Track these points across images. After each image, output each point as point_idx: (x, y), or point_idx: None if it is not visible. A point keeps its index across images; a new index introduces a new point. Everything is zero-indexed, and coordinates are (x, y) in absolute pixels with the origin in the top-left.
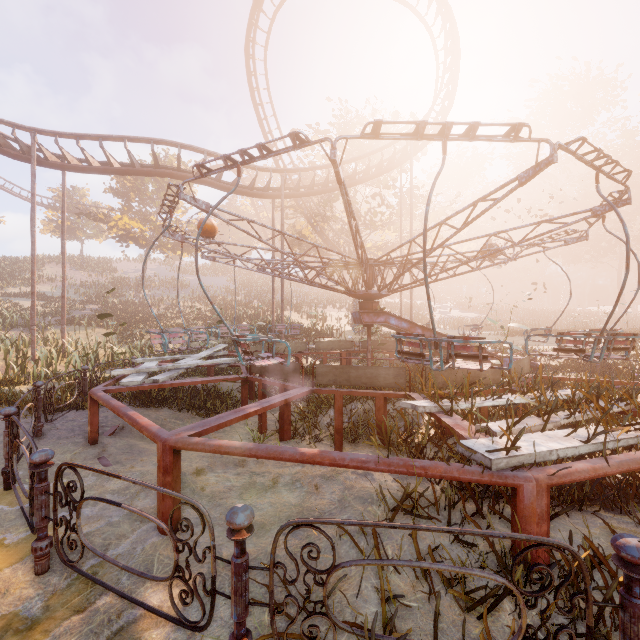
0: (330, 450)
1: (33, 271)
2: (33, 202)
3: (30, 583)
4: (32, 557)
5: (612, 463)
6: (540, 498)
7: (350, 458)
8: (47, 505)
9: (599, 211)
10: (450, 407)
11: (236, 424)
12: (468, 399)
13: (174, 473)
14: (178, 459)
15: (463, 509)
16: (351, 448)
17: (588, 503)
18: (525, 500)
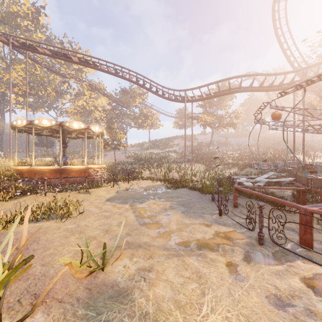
0: None
1: (185, 142)
2: (185, 116)
3: (260, 246)
4: (251, 239)
5: None
6: None
7: None
8: (263, 221)
9: None
10: None
11: (296, 214)
12: None
13: (311, 224)
14: (312, 218)
15: None
16: None
17: None
18: None
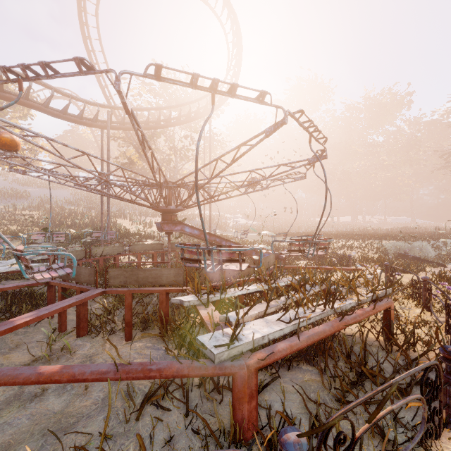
0: (121, 340)
1: None
2: None
3: None
4: None
5: (303, 339)
6: (250, 381)
7: (90, 371)
8: None
9: (311, 159)
10: (209, 299)
11: (41, 324)
12: (225, 290)
13: None
14: None
15: (204, 390)
16: (140, 336)
17: (296, 361)
18: (239, 385)
